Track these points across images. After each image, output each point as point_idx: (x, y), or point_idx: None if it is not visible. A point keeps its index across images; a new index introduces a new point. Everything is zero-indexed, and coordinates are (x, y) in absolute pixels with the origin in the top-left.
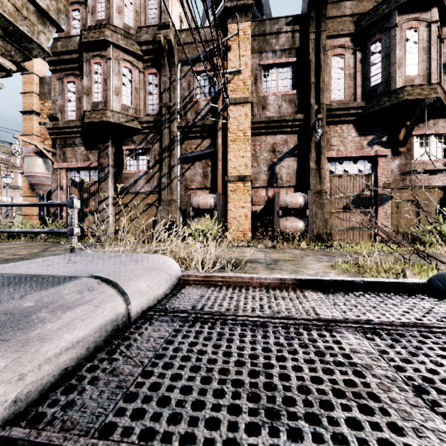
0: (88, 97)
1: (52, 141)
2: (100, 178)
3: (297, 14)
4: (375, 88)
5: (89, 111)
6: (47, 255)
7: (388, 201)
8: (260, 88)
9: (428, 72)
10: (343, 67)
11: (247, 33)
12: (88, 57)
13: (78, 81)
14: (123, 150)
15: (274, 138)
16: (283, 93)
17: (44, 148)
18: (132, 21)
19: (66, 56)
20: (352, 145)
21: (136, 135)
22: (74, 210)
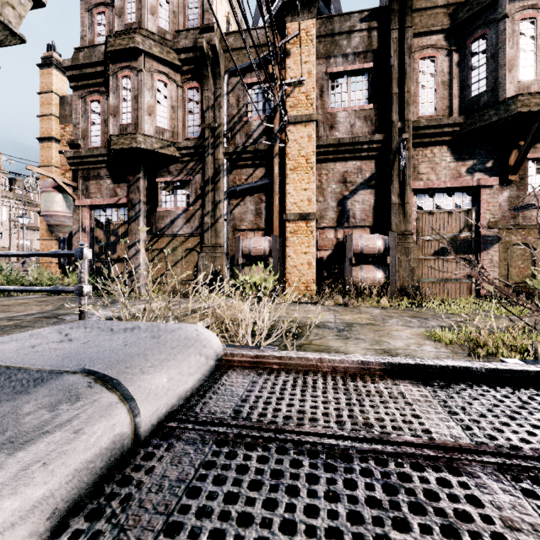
0: (115, 118)
1: (73, 172)
2: (129, 217)
3: (375, 8)
4: (477, 98)
5: (116, 136)
6: (50, 320)
7: (494, 245)
8: (328, 103)
9: None
10: (435, 73)
11: (310, 33)
12: (115, 69)
13: (104, 99)
14: (158, 182)
15: (345, 165)
16: (356, 108)
17: (63, 181)
18: (169, 24)
19: (89, 69)
20: (447, 172)
21: (174, 164)
22: (83, 261)
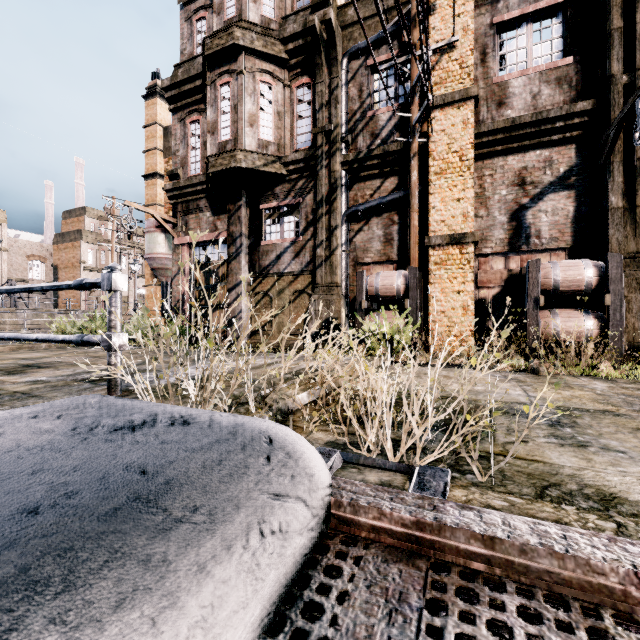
0: (213, 136)
1: (173, 207)
2: (229, 254)
3: None
4: None
5: (214, 156)
6: (79, 386)
7: None
8: (494, 69)
9: None
10: None
11: None
12: (213, 78)
13: (203, 118)
14: (261, 210)
15: (522, 158)
16: (542, 68)
17: (162, 217)
18: (274, 11)
19: (188, 85)
20: None
21: (280, 185)
22: (114, 295)
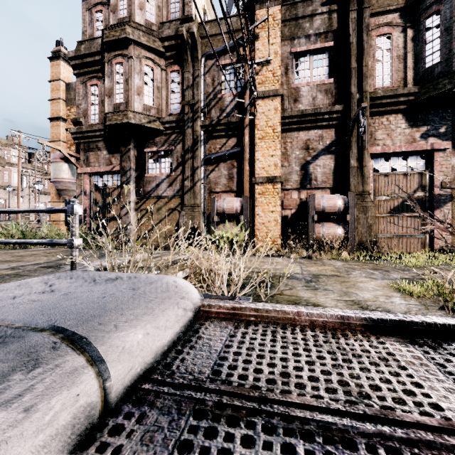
0: (109, 98)
1: (76, 145)
2: (121, 182)
3: None
4: (431, 69)
5: (111, 113)
6: (46, 270)
7: (447, 203)
8: (292, 79)
9: None
10: (391, 48)
11: (276, 18)
12: (109, 57)
13: (101, 83)
14: (145, 152)
15: (307, 134)
16: (318, 83)
17: (68, 153)
18: (154, 17)
19: (89, 58)
20: (402, 138)
21: (158, 136)
22: (75, 217)
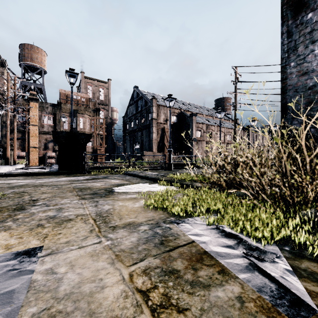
0: None
1: None
2: None
3: (54, 103)
4: (74, 128)
5: None
6: None
7: None
8: (42, 122)
9: (85, 128)
10: (67, 120)
11: (37, 106)
12: None
13: None
14: None
15: (46, 136)
16: (49, 124)
17: None
18: None
19: None
20: None
21: None
22: None
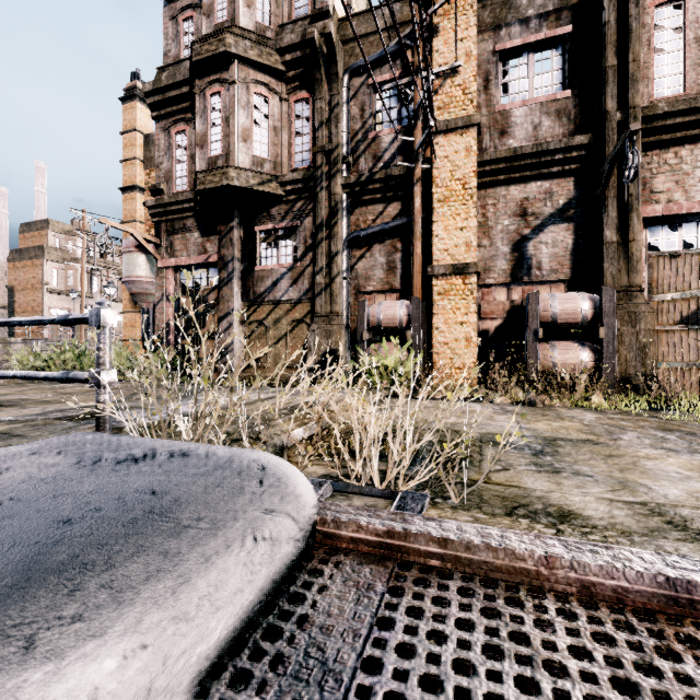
0: (202, 150)
1: (155, 226)
2: (220, 279)
3: None
4: None
5: (203, 173)
6: (62, 425)
7: None
8: (496, 97)
9: None
10: (682, 25)
11: None
12: (202, 86)
13: (190, 129)
14: (256, 232)
15: (523, 189)
16: (543, 100)
17: (143, 237)
18: (270, 18)
19: (173, 91)
20: None
21: (276, 206)
22: (103, 331)
